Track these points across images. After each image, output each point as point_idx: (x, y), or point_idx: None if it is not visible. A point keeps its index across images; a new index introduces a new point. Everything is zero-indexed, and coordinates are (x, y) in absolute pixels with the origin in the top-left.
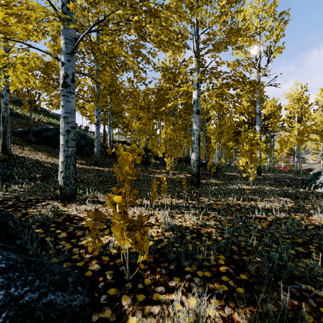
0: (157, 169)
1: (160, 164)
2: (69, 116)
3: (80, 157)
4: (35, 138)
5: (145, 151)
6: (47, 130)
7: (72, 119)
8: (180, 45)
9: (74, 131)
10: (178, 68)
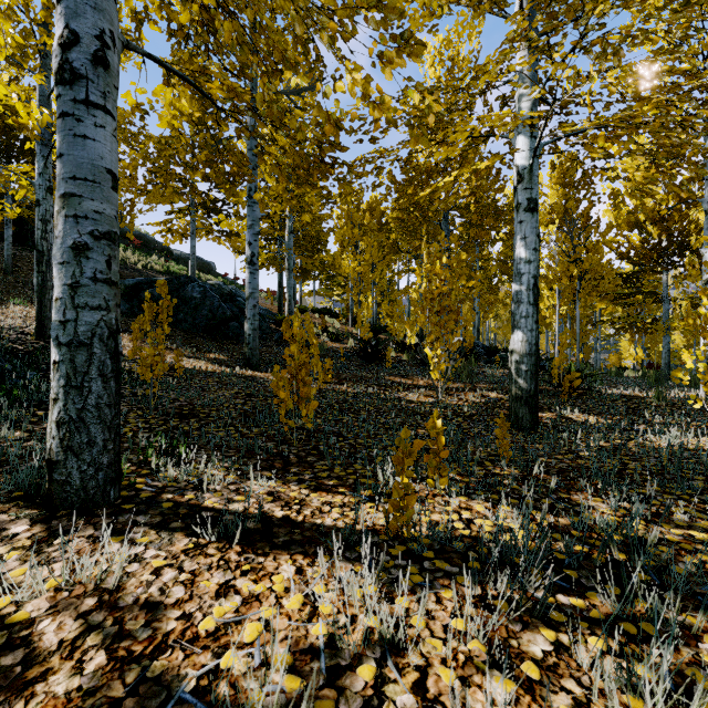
0: (404, 377)
1: (410, 362)
2: (85, 192)
3: (218, 345)
4: (125, 303)
5: (372, 331)
6: (152, 286)
7: (99, 205)
8: (477, 1)
9: (108, 252)
10: (468, 86)
